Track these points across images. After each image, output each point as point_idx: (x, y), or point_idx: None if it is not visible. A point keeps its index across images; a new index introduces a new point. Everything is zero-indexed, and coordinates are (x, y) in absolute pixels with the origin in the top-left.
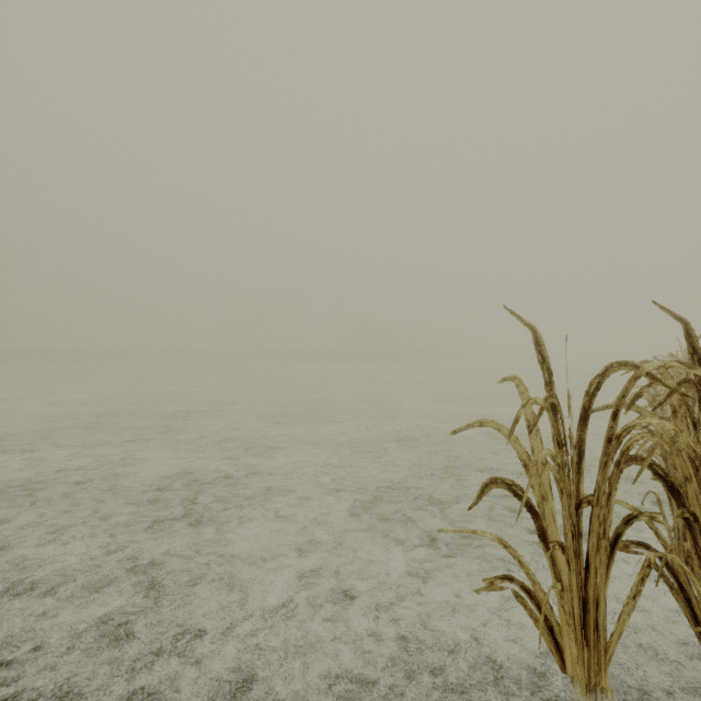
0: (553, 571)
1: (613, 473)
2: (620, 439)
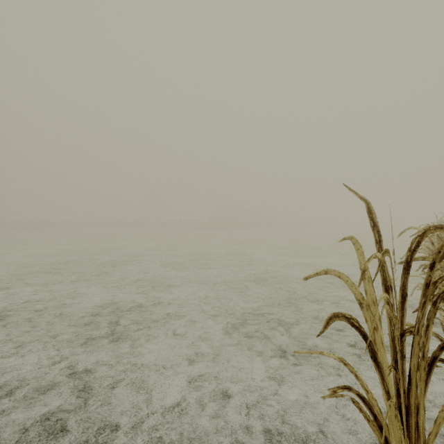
0: (382, 383)
1: (431, 310)
2: (436, 285)
